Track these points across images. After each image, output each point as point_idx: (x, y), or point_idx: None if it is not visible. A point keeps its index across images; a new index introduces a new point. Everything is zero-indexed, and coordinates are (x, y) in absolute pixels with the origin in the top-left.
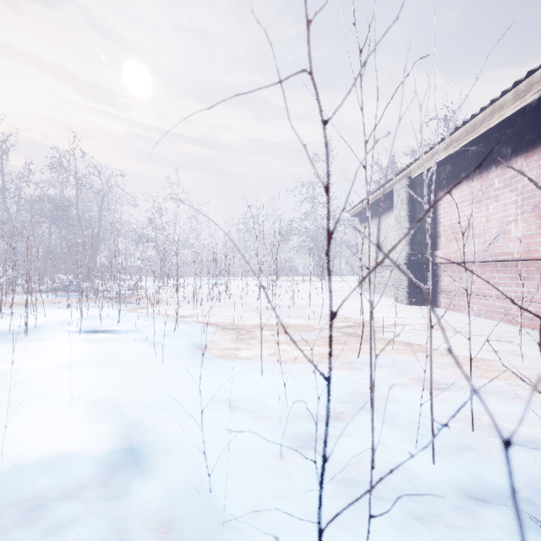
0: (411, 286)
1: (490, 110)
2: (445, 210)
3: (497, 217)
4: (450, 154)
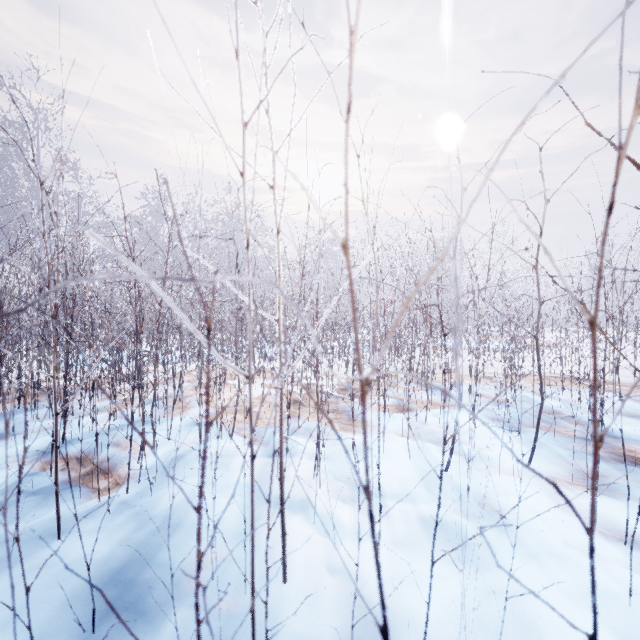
0: None
1: None
2: None
3: None
4: None
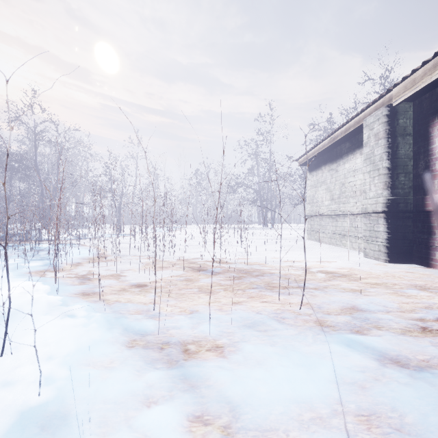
0: (391, 240)
1: None
2: None
3: None
4: None
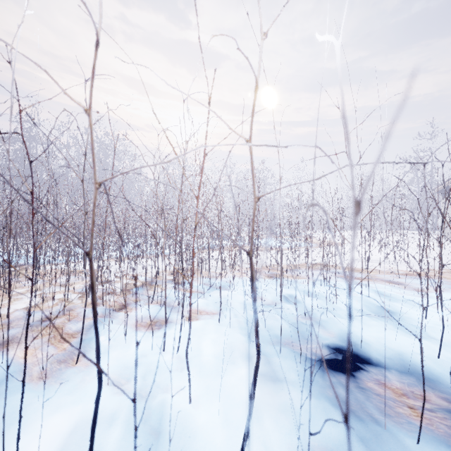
0: None
1: None
2: None
3: None
4: None
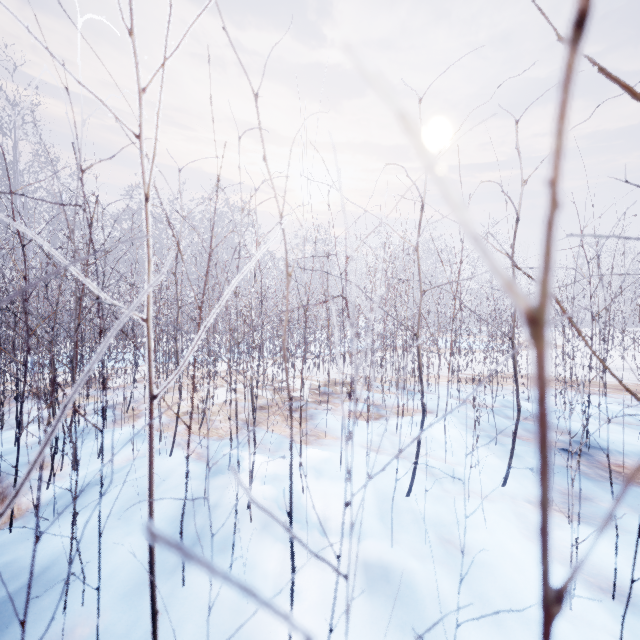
0: None
1: None
2: None
3: None
4: None
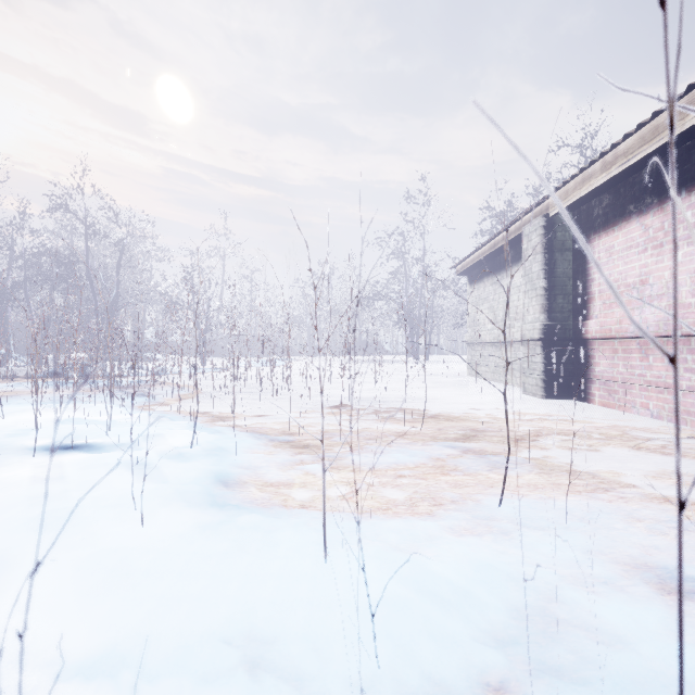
0: (548, 372)
1: (685, 102)
2: (600, 262)
3: (690, 269)
4: (613, 176)
